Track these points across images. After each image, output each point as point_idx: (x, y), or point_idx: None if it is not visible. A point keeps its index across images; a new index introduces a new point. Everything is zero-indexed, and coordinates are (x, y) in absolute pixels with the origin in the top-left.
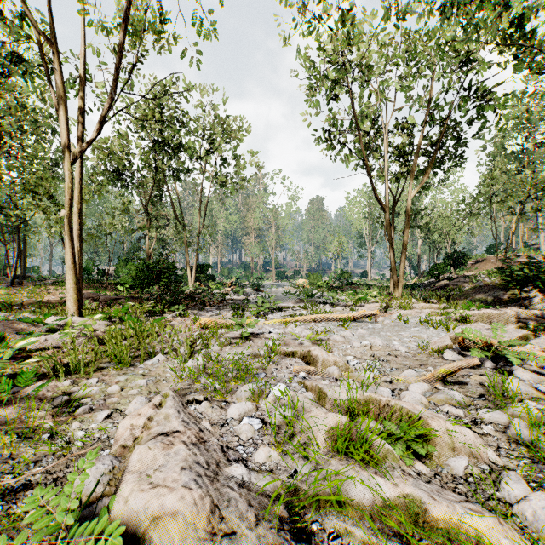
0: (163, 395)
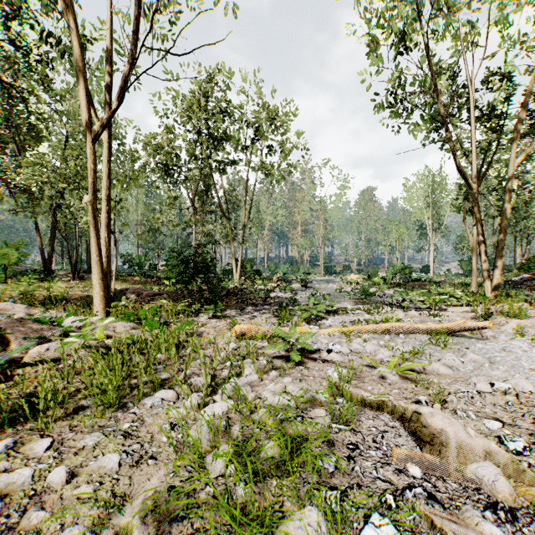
0: (121, 530)
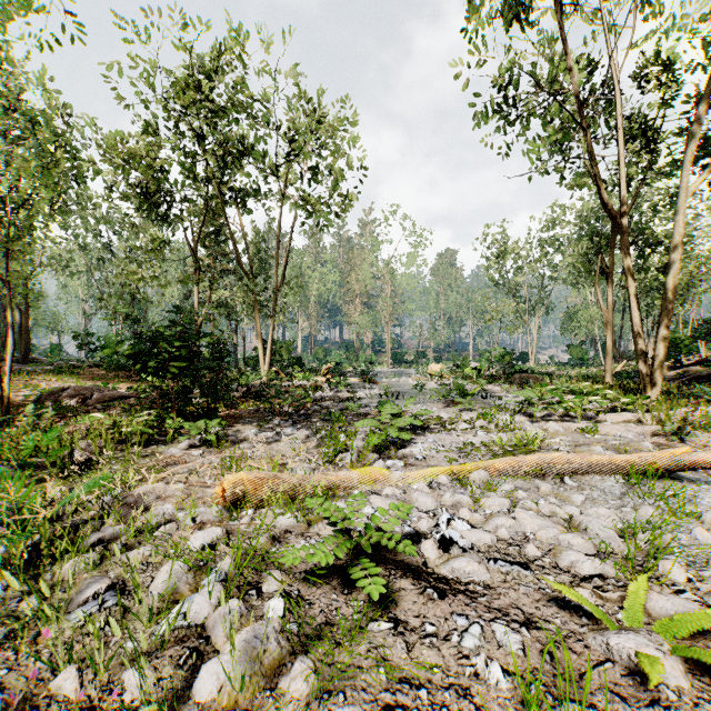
0: None
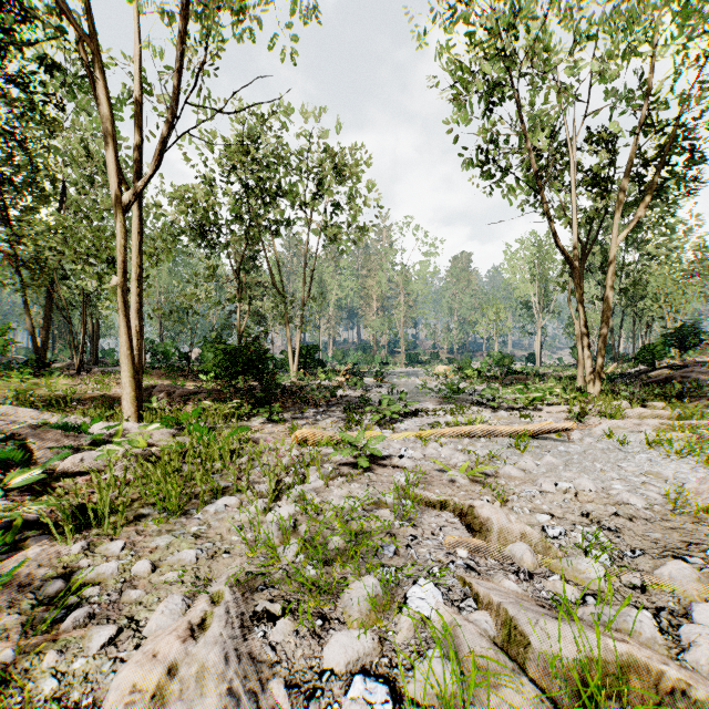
0: (214, 595)
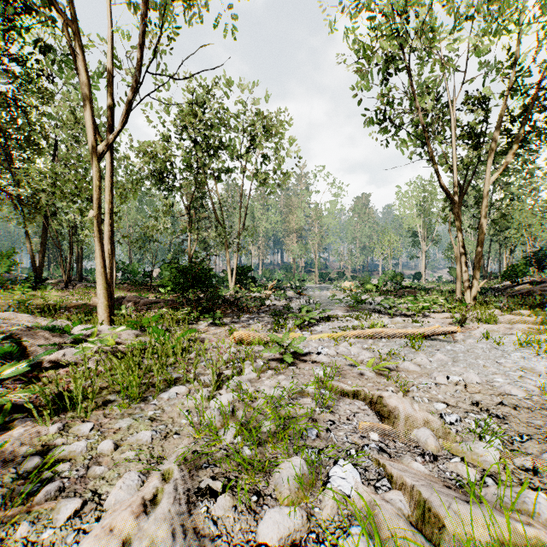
0: (165, 473)
